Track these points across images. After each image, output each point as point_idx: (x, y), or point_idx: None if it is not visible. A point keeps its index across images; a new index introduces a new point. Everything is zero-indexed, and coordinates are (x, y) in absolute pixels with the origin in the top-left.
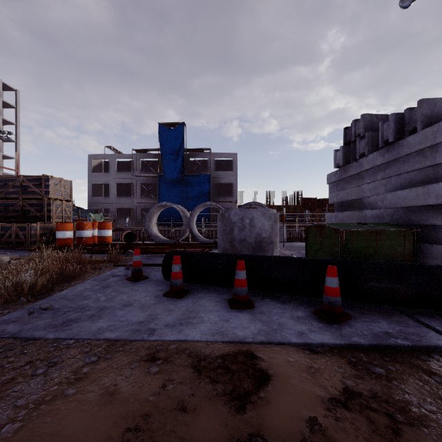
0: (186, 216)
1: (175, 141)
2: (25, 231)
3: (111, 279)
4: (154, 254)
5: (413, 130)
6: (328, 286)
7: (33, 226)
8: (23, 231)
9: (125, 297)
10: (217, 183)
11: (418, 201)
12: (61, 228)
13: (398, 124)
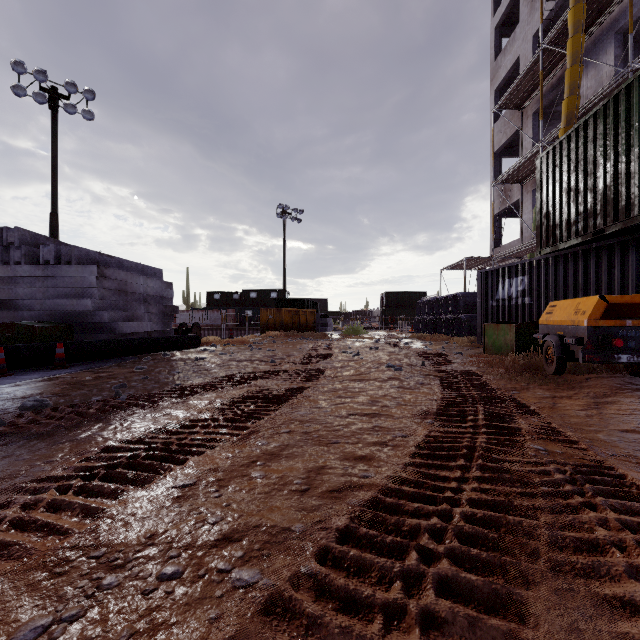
0: None
1: None
2: None
3: None
4: None
5: (69, 261)
6: (60, 353)
7: None
8: None
9: None
10: None
11: (74, 308)
12: None
13: (58, 253)
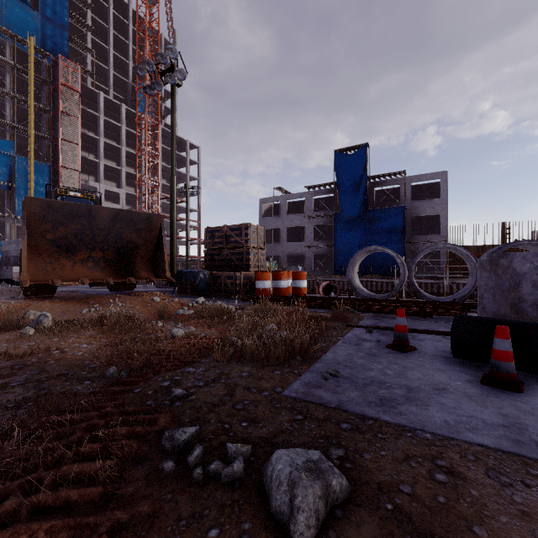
0: (403, 264)
1: (355, 169)
2: (232, 280)
3: (365, 344)
4: (377, 313)
5: None
6: None
7: (238, 276)
8: (230, 280)
9: (419, 375)
10: (414, 217)
11: None
12: (261, 278)
13: None
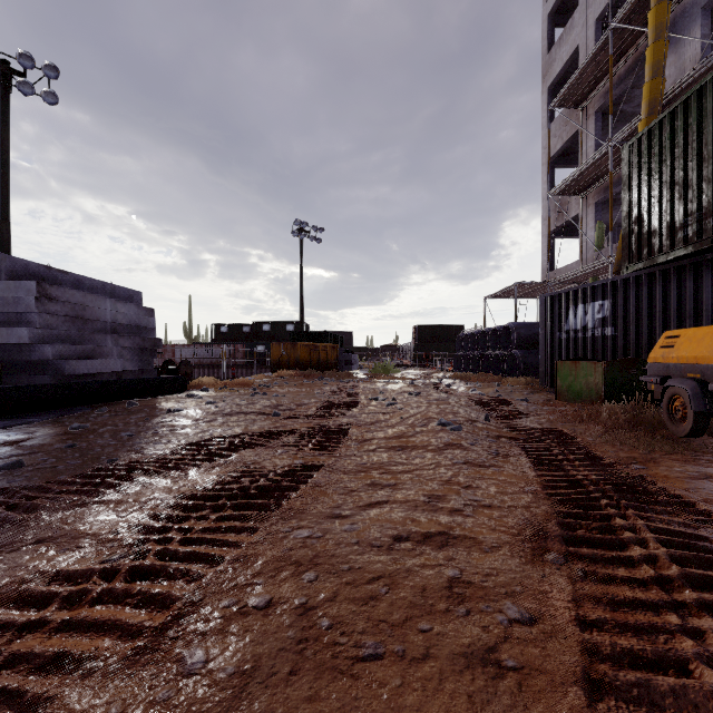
0: None
1: None
2: None
3: None
4: None
5: None
6: None
7: None
8: None
9: None
10: None
11: (4, 340)
12: None
13: None
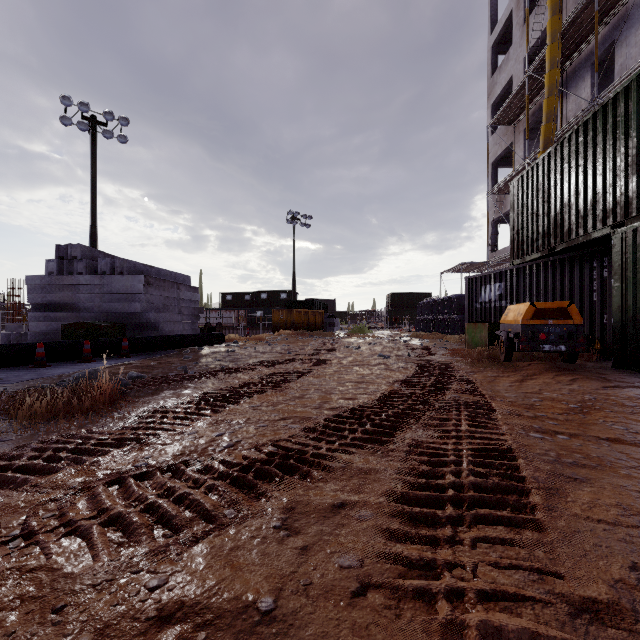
0: None
1: None
2: None
3: None
4: None
5: (121, 272)
6: (125, 345)
7: None
8: None
9: (15, 372)
10: None
11: (126, 310)
12: None
13: (112, 265)
